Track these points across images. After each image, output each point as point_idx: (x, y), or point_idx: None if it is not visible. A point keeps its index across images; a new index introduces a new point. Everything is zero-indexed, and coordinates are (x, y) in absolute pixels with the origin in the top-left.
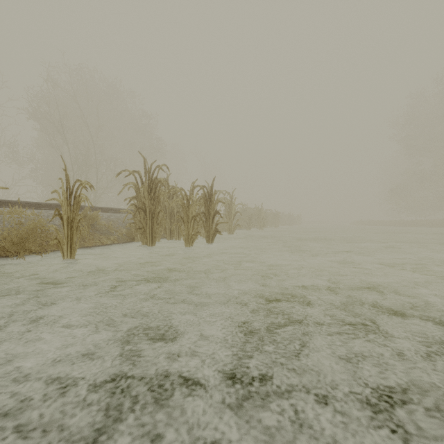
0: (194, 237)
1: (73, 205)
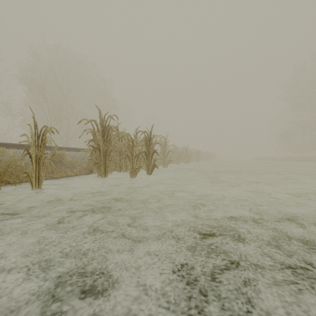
0: (137, 170)
1: (40, 145)
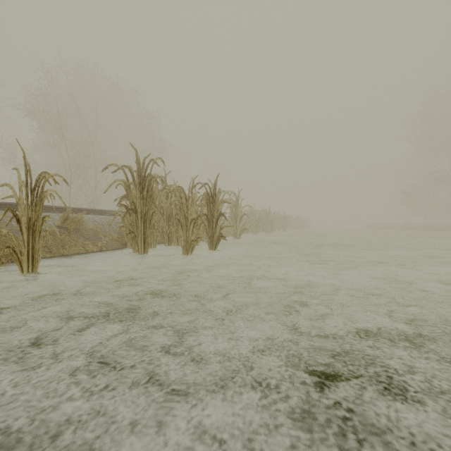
0: (194, 244)
1: (36, 203)
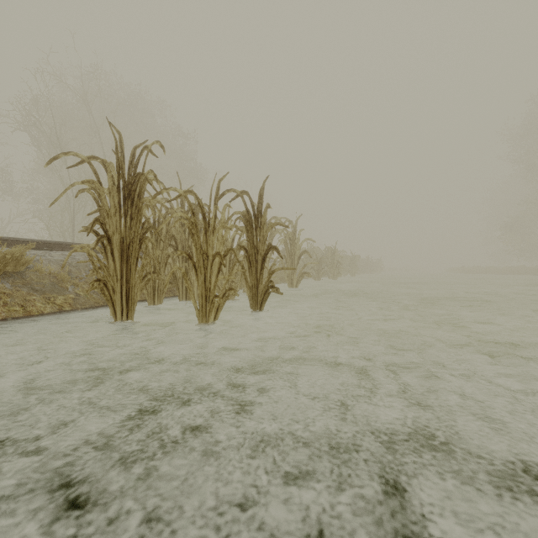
0: (217, 303)
1: None
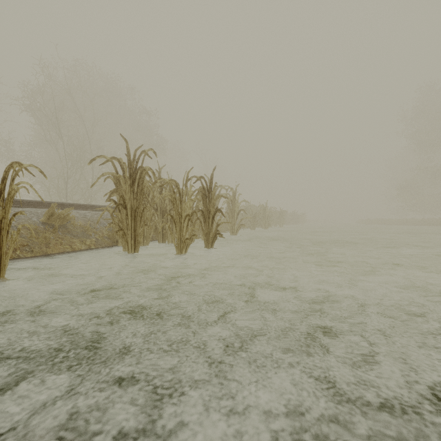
0: (188, 242)
1: (3, 197)
